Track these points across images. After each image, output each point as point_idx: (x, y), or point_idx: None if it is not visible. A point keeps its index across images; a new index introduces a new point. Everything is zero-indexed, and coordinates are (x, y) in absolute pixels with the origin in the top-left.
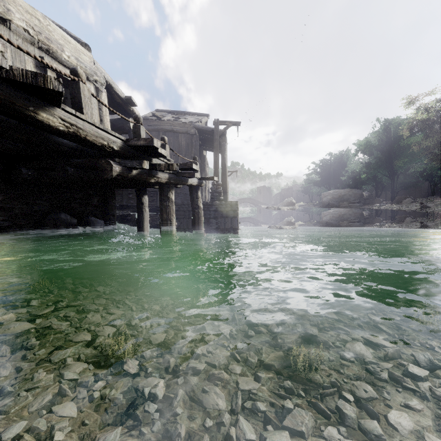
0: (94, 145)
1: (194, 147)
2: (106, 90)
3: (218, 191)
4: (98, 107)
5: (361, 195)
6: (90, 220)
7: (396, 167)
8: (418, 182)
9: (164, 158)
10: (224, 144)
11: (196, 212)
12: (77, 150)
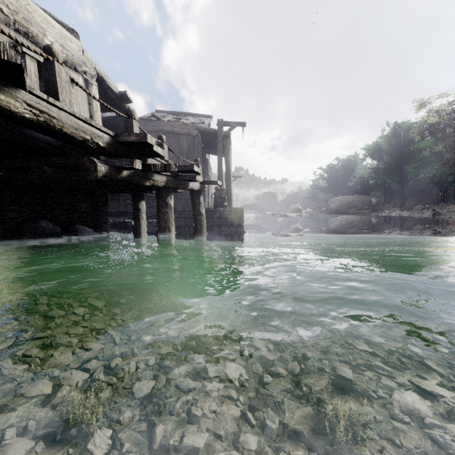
0: (74, 140)
1: (196, 150)
2: (98, 84)
3: (221, 196)
4: (88, 102)
5: (369, 201)
6: (77, 228)
7: (406, 172)
8: (427, 189)
9: (161, 159)
10: (228, 146)
11: (198, 219)
12: (57, 147)
